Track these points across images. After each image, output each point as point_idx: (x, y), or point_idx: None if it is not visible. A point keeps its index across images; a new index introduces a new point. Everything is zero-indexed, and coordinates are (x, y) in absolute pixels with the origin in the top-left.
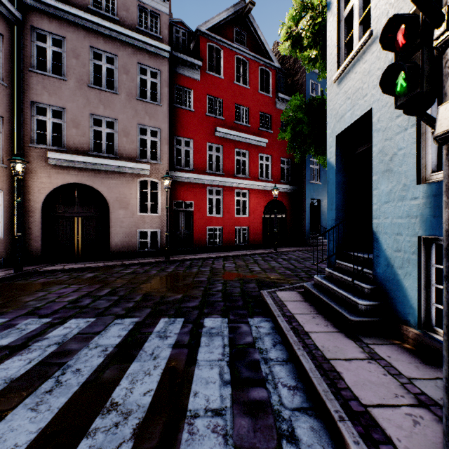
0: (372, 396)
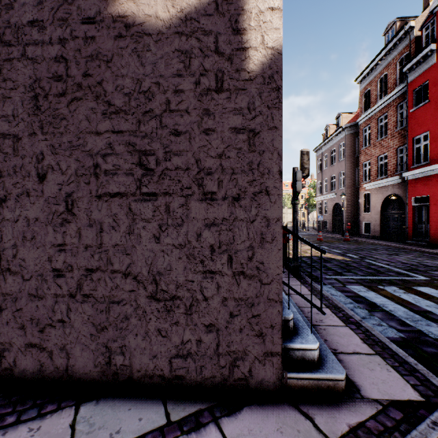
0: (298, 286)
